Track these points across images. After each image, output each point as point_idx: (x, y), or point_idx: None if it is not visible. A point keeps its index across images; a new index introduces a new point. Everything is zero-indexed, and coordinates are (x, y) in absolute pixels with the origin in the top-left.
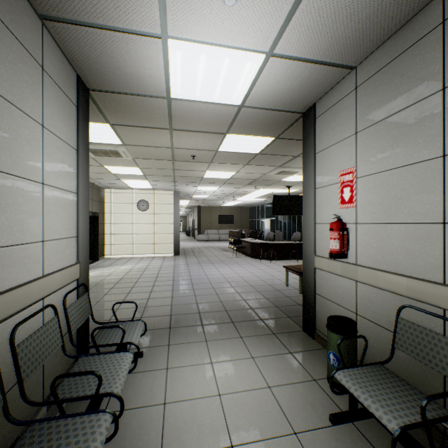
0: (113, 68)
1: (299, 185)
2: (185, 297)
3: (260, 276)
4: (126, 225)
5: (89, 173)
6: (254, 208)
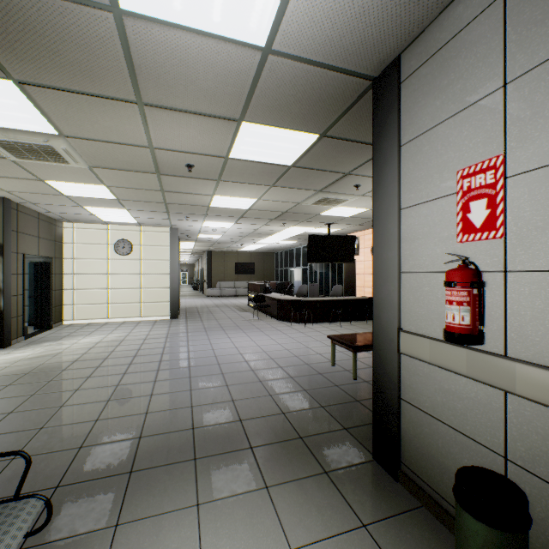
0: None
1: (342, 223)
2: (173, 395)
3: (292, 350)
4: (97, 276)
5: (26, 194)
6: (281, 255)
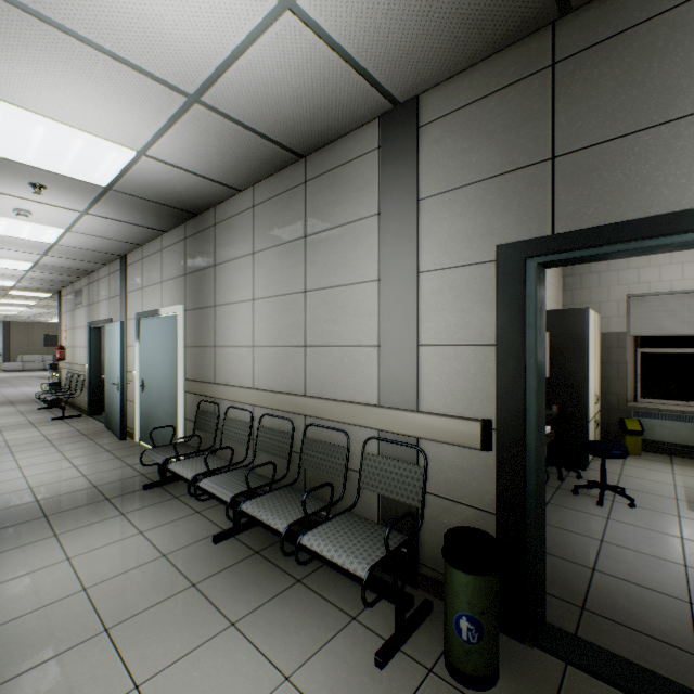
0: None
1: None
2: None
3: None
4: None
5: None
6: None
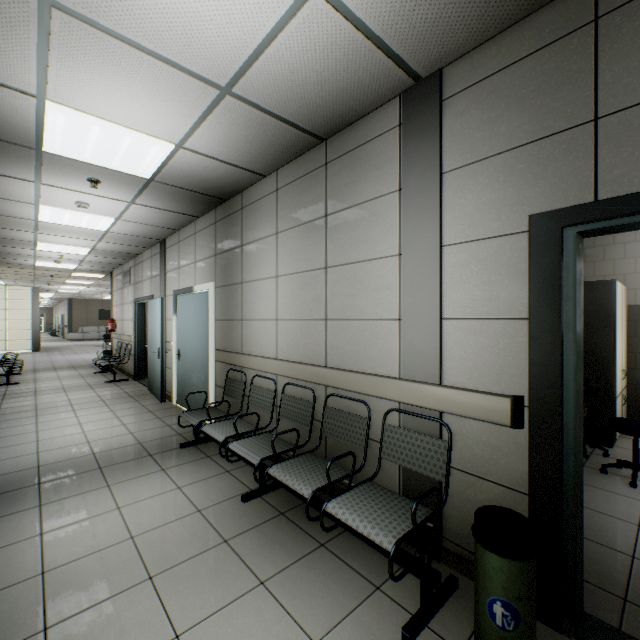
0: (9, 261)
1: None
2: (45, 365)
3: None
4: None
5: None
6: None
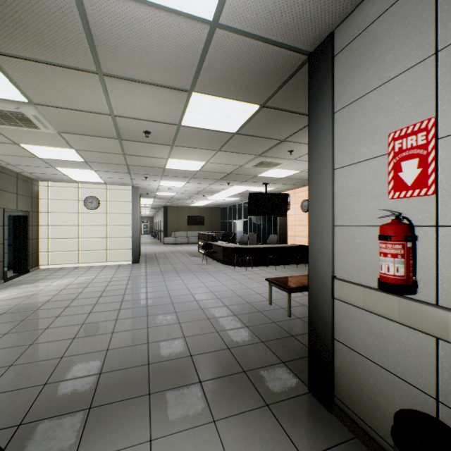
0: None
1: (276, 183)
2: (131, 332)
3: (235, 290)
4: (69, 227)
5: (4, 156)
6: (226, 209)
